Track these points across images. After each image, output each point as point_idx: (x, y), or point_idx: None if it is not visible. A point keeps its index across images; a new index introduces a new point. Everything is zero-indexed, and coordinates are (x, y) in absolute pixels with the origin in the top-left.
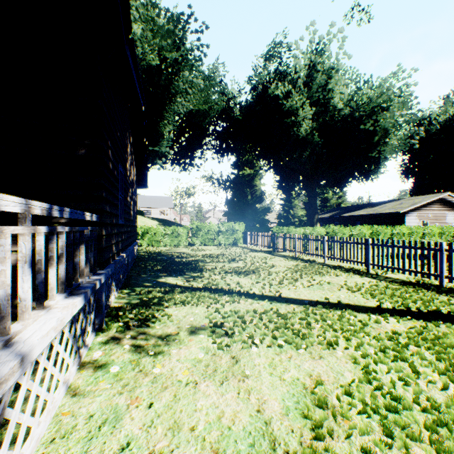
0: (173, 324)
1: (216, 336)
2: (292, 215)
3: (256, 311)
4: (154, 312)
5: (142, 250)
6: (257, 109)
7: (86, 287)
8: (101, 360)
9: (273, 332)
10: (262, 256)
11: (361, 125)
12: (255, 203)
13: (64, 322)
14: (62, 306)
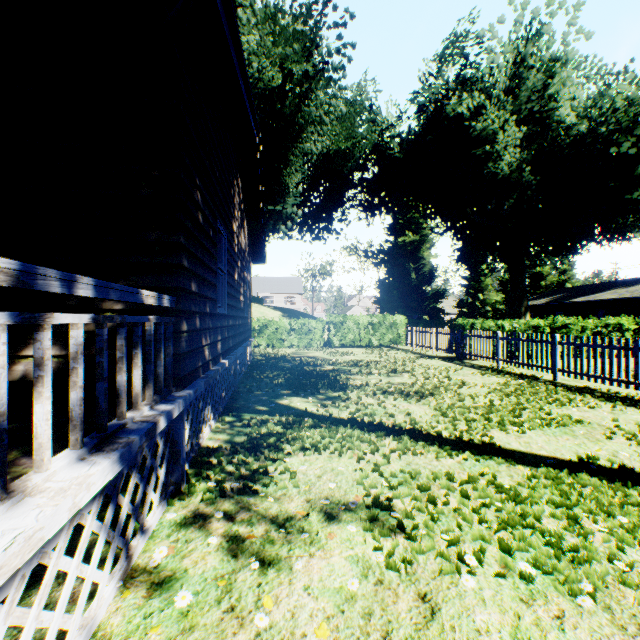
0: (298, 493)
1: (379, 532)
2: (481, 301)
3: (452, 477)
4: (267, 464)
5: (258, 353)
6: (427, 140)
7: (133, 431)
8: (164, 566)
9: (498, 533)
10: (441, 366)
11: (610, 147)
12: (421, 285)
13: (38, 539)
14: (56, 486)
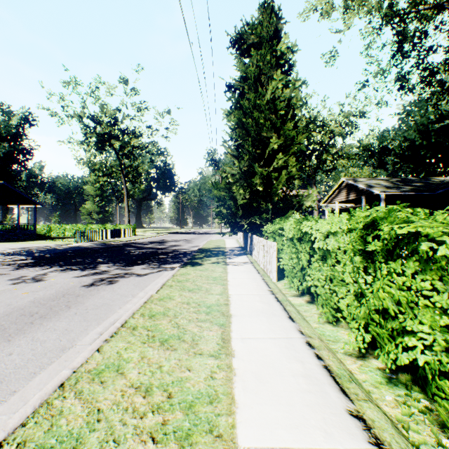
0: None
1: None
2: None
3: None
4: None
5: None
6: None
7: None
8: None
9: None
10: None
11: None
12: None
13: None
14: None
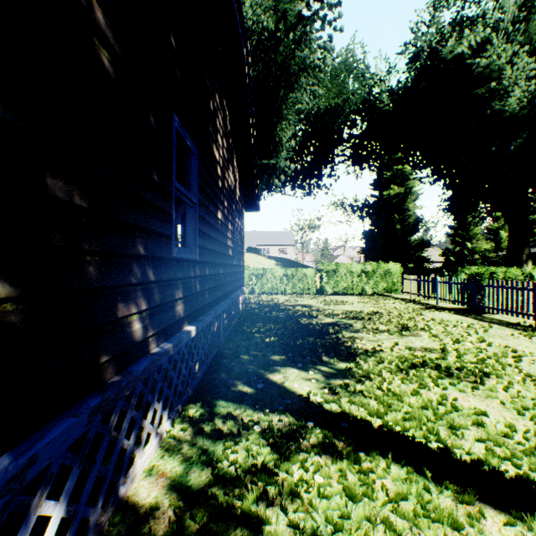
0: None
1: None
2: (469, 250)
3: None
4: None
5: (252, 300)
6: (421, 87)
7: None
8: None
9: None
10: (460, 322)
11: None
12: (406, 235)
13: None
14: None
